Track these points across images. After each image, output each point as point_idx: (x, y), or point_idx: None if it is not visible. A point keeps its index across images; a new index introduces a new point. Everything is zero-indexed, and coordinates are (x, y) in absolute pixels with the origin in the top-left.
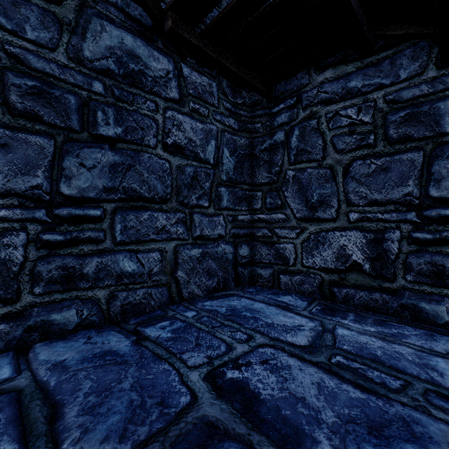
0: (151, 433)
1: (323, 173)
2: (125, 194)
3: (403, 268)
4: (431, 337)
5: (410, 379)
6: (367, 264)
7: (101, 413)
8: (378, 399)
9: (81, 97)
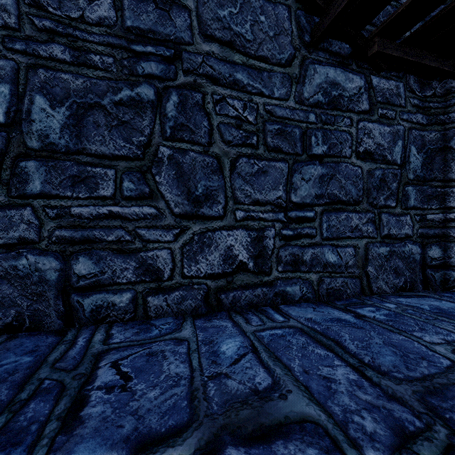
0: (432, 373)
1: None
2: (328, 199)
3: None
4: None
5: None
6: None
7: (375, 352)
8: None
9: (302, 129)
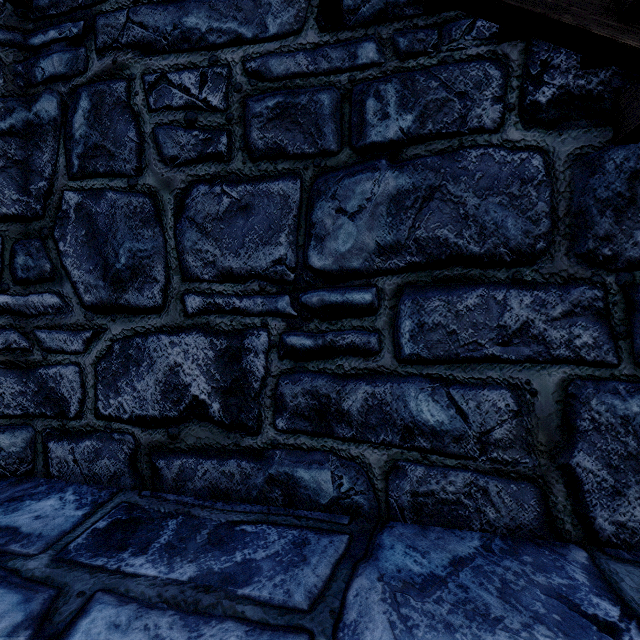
0: None
1: (137, 205)
2: None
3: (273, 405)
4: (300, 550)
5: None
6: (216, 402)
7: None
8: None
9: None
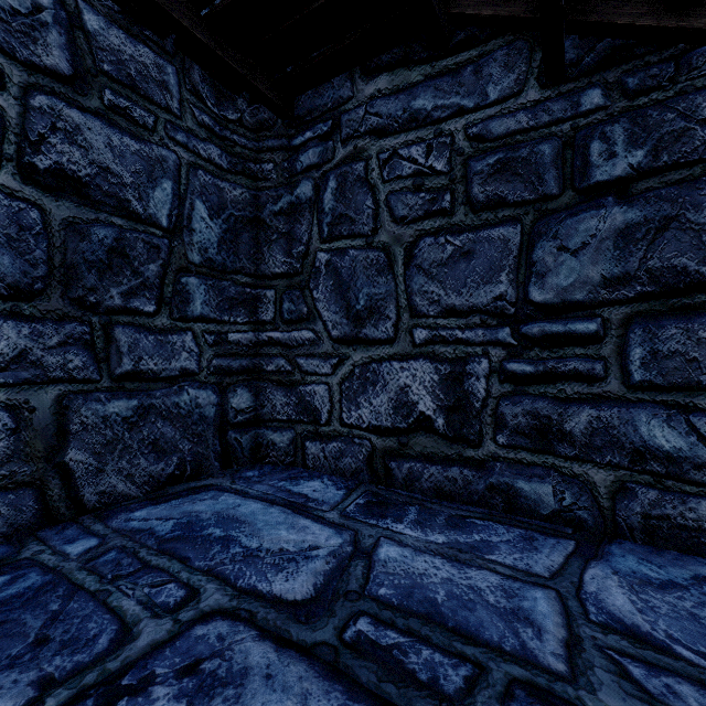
0: None
1: (373, 258)
2: None
3: (493, 423)
4: (530, 542)
5: (484, 656)
6: (440, 417)
7: None
8: None
9: None
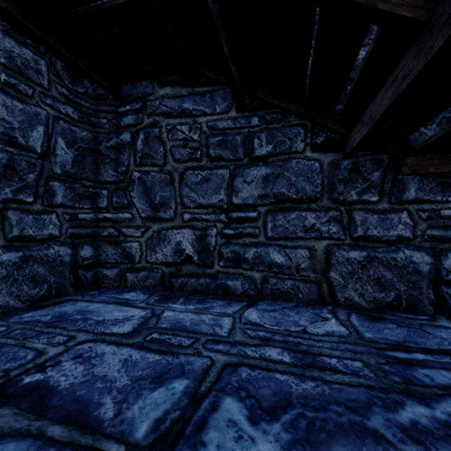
0: None
1: (164, 178)
2: None
3: (218, 256)
4: (229, 304)
5: (200, 336)
6: (196, 255)
7: None
8: (170, 356)
9: None
